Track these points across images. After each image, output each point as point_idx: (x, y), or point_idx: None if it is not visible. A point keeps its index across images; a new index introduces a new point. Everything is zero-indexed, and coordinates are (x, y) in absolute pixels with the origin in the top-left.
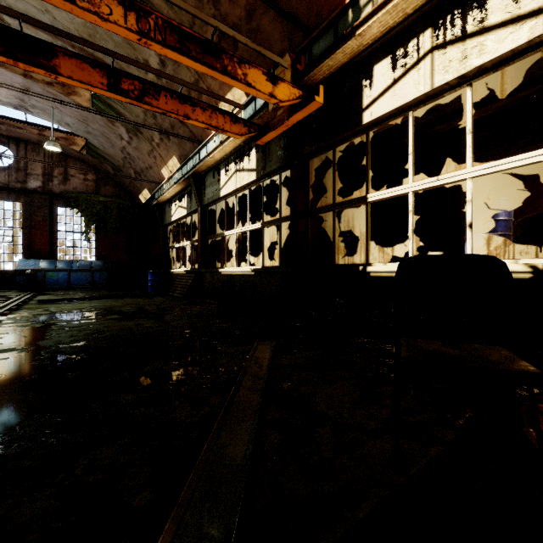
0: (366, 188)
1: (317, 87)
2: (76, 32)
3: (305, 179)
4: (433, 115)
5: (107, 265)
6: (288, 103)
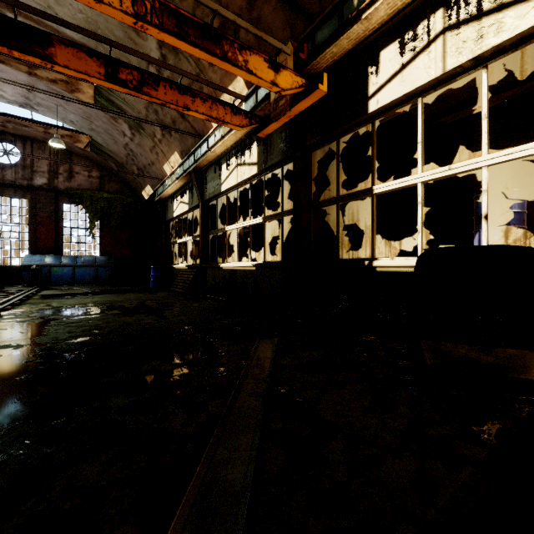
0: (372, 180)
1: (321, 75)
2: None
3: (308, 172)
4: (439, 107)
5: (110, 261)
6: (291, 91)
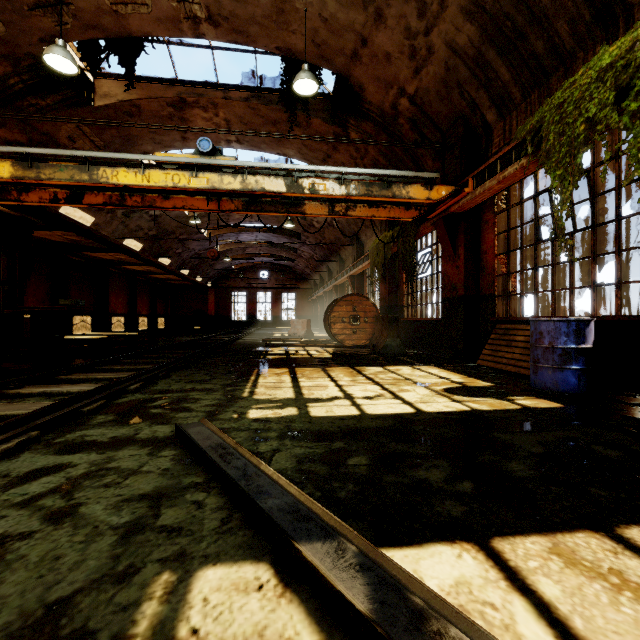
0: None
1: None
2: None
3: None
4: None
5: None
6: None
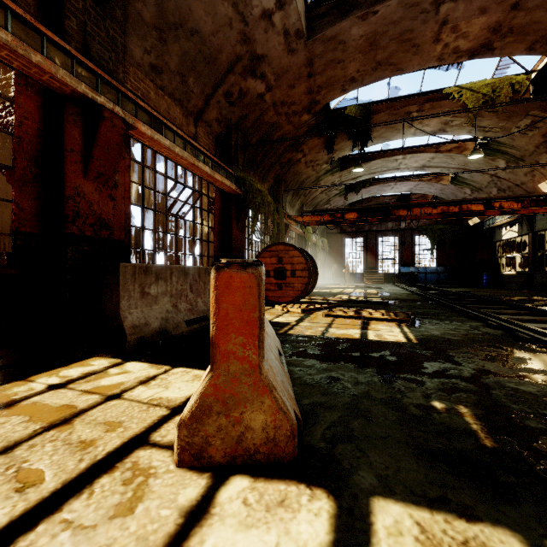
0: None
1: None
2: (458, 164)
3: None
4: None
5: (446, 270)
6: None
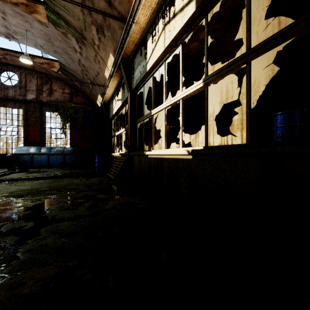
0: None
1: None
2: None
3: None
4: None
5: (74, 150)
6: None
